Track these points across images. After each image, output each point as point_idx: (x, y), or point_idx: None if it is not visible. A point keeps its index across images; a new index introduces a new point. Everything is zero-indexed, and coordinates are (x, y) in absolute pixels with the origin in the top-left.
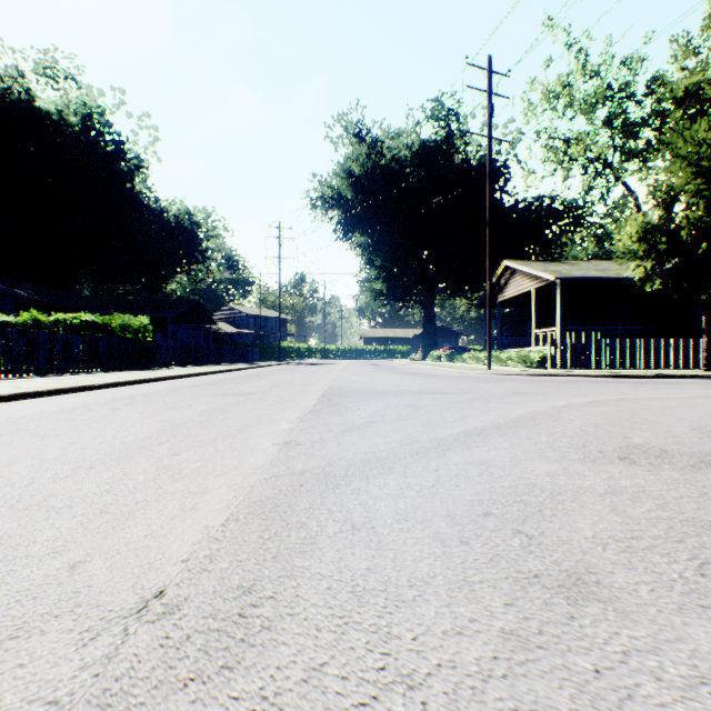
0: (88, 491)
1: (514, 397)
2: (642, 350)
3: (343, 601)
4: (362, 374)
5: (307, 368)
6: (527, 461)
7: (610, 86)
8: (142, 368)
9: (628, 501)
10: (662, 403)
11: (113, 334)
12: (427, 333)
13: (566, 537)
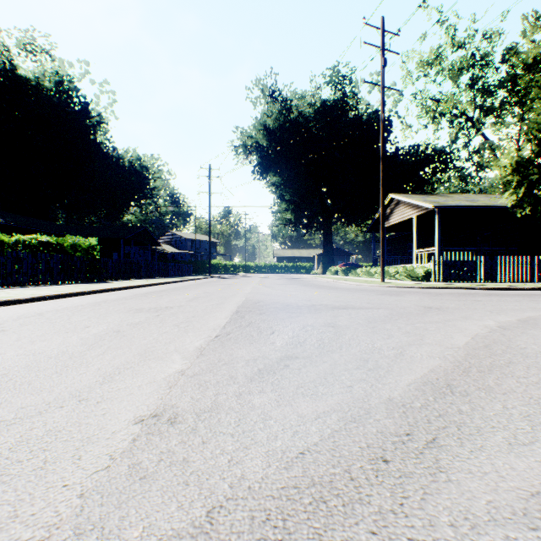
0: None
1: (432, 313)
2: (511, 266)
3: None
4: (275, 287)
5: (230, 281)
6: None
7: (474, 54)
8: (90, 281)
9: None
10: None
11: (65, 253)
12: (326, 253)
13: None
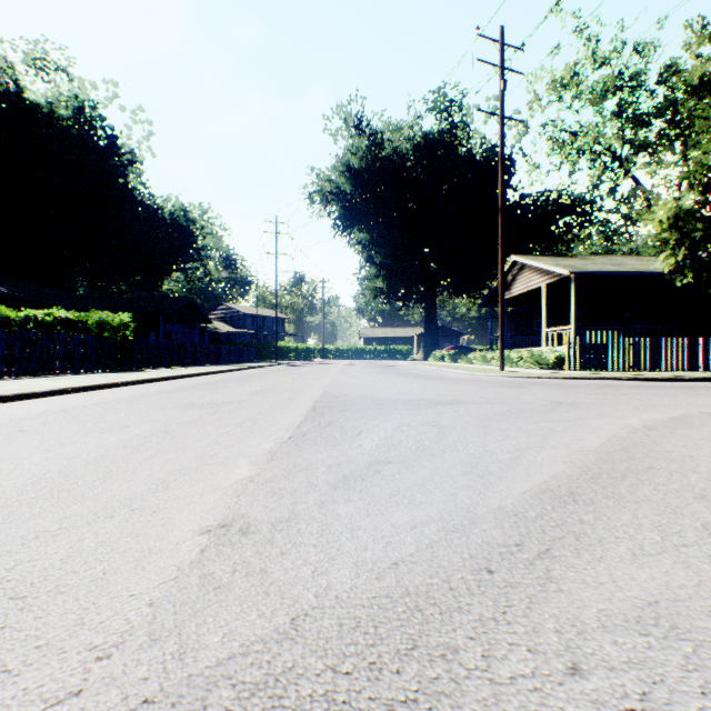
0: None
1: (561, 410)
2: (669, 350)
3: None
4: (363, 377)
5: (303, 369)
6: None
7: (622, 73)
8: (122, 369)
9: None
10: None
11: (89, 333)
12: (428, 333)
13: None
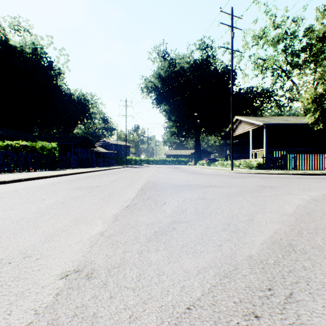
0: None
1: (266, 190)
2: (311, 160)
3: None
4: (166, 173)
5: (138, 169)
6: None
7: (286, 31)
8: (52, 169)
9: None
10: None
11: (37, 152)
12: (196, 152)
13: None
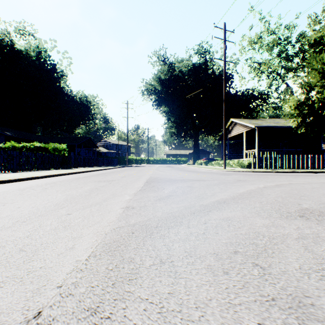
0: (17, 236)
1: (239, 182)
2: (296, 160)
3: (154, 321)
4: (165, 171)
5: (139, 168)
6: (251, 218)
7: (280, 38)
8: (63, 168)
9: (312, 243)
10: (311, 186)
11: (49, 152)
12: (195, 152)
13: (284, 268)
